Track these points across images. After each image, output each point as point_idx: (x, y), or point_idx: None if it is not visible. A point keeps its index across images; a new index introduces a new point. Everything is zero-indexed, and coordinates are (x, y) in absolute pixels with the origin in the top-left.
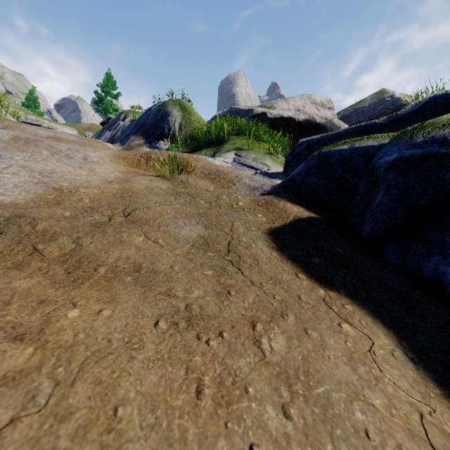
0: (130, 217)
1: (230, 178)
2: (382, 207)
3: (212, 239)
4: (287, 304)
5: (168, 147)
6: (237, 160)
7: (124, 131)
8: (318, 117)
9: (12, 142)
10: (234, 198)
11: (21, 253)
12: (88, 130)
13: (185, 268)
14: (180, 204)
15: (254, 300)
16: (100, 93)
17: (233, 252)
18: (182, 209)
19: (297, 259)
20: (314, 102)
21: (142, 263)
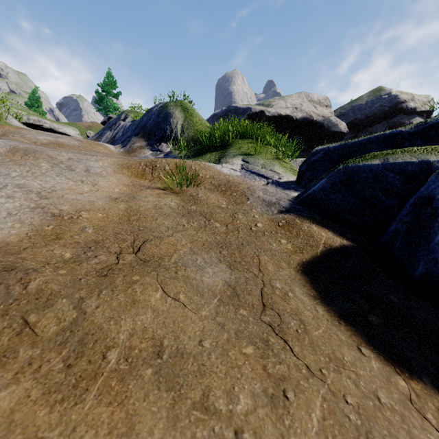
0: (141, 254)
1: (242, 190)
2: None
3: (241, 287)
4: (368, 414)
5: (170, 149)
6: (245, 167)
7: (125, 131)
8: (315, 115)
9: (9, 154)
10: (251, 218)
11: (7, 331)
12: (89, 128)
13: (218, 344)
14: (194, 228)
15: (322, 411)
16: (100, 93)
17: (270, 308)
18: (197, 236)
19: (350, 317)
20: (311, 100)
21: (163, 337)
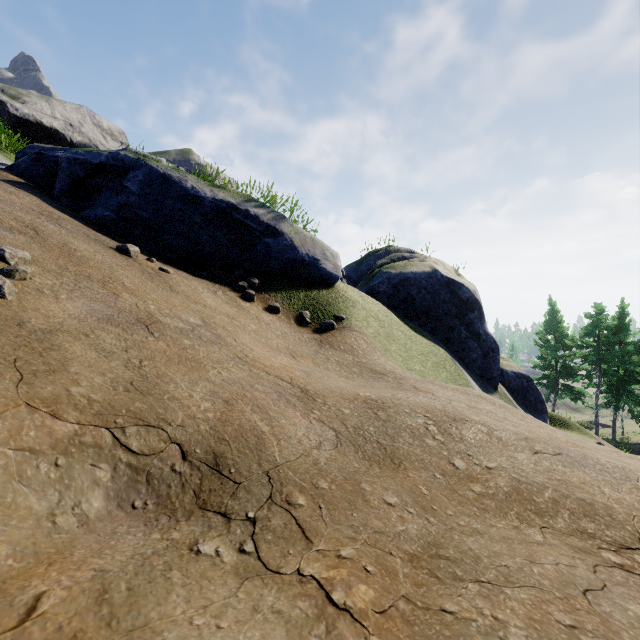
0: None
1: None
2: (63, 179)
3: None
4: None
5: None
6: None
7: None
8: (104, 148)
9: None
10: None
11: None
12: None
13: None
14: None
15: None
16: None
17: None
18: None
19: (8, 183)
20: (99, 125)
21: None
